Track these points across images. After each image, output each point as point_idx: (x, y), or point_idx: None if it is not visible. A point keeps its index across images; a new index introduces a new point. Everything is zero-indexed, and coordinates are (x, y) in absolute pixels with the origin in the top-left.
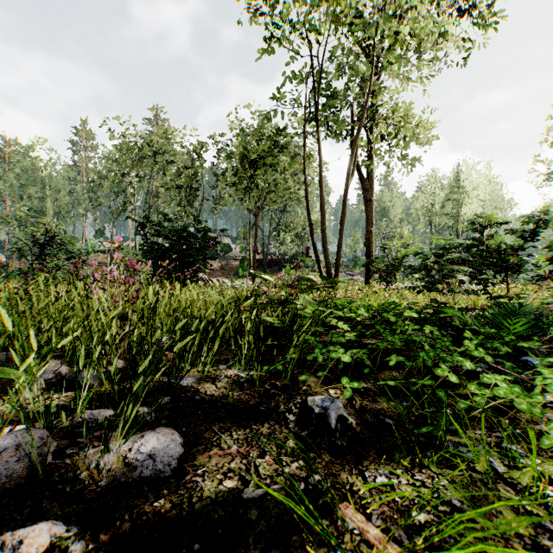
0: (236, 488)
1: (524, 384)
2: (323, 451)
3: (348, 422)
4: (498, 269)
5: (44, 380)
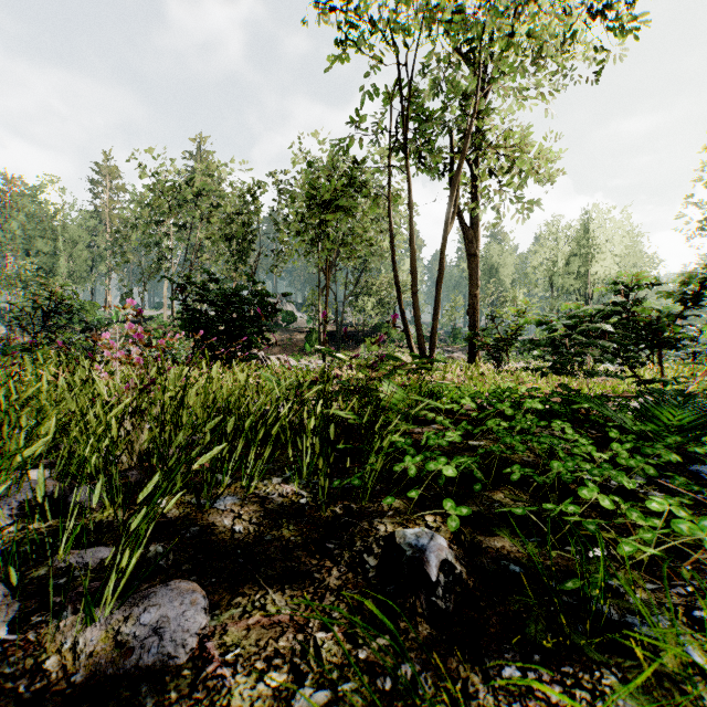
0: (284, 688)
1: (705, 510)
2: (419, 619)
3: (456, 572)
4: (649, 344)
5: (19, 503)
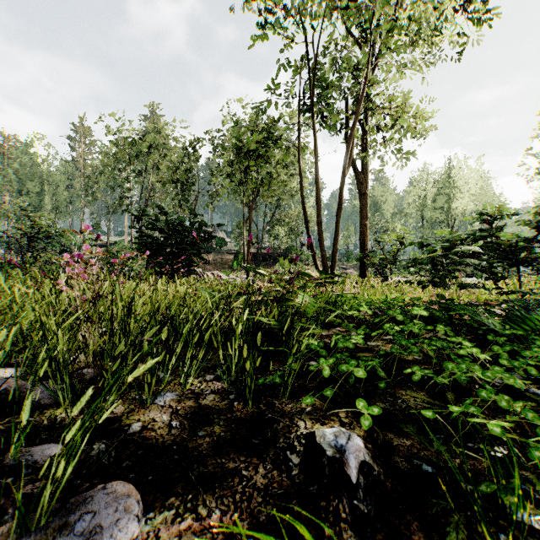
0: None
1: None
2: (343, 524)
3: (374, 474)
4: (510, 262)
5: None
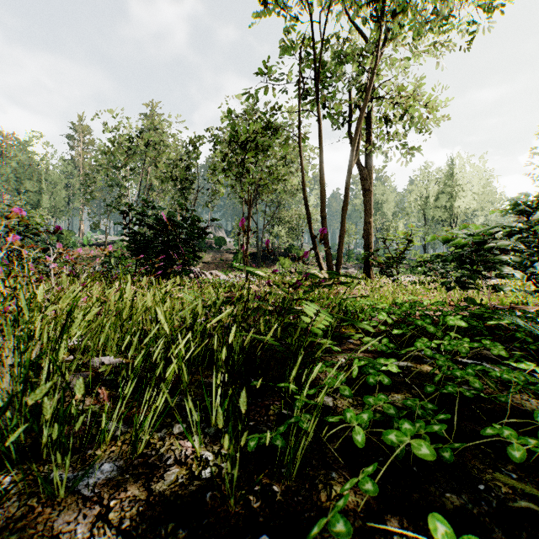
0: None
1: None
2: None
3: None
4: None
5: None
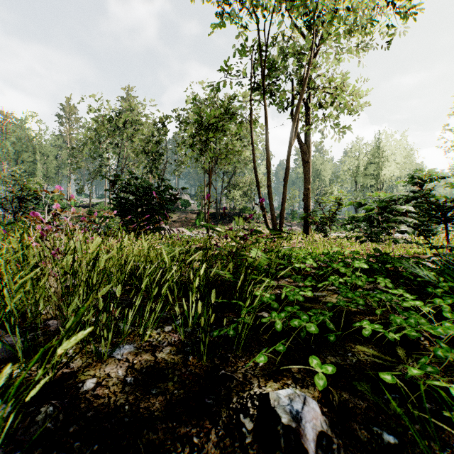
0: None
1: None
2: None
3: (334, 447)
4: (439, 220)
5: None
